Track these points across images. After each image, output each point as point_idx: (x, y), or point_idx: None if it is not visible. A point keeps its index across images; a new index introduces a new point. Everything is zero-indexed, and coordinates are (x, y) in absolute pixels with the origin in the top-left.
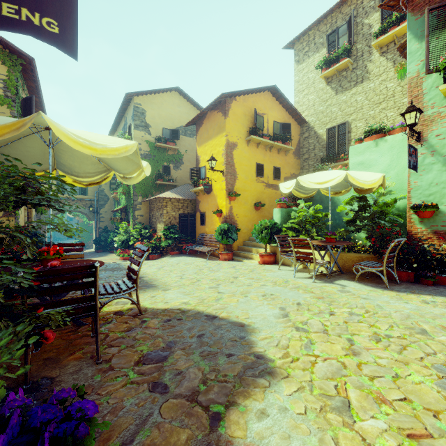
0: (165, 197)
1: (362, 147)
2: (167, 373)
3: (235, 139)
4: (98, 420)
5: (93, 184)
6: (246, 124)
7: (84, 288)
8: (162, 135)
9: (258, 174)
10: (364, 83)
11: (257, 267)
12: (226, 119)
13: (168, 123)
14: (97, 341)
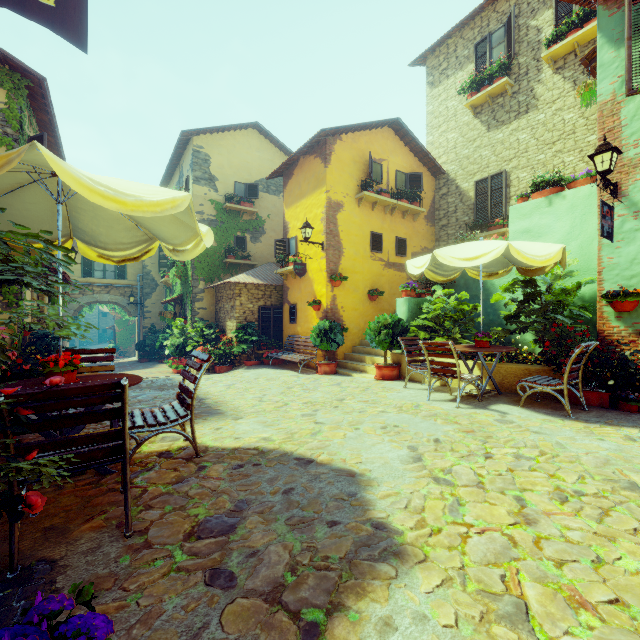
0: (238, 282)
1: (527, 207)
2: (235, 553)
3: (341, 197)
4: (120, 635)
5: (127, 260)
6: (356, 175)
7: (106, 418)
8: (233, 192)
9: (374, 248)
10: (530, 114)
11: (373, 384)
12: (326, 167)
13: (242, 175)
14: (126, 502)
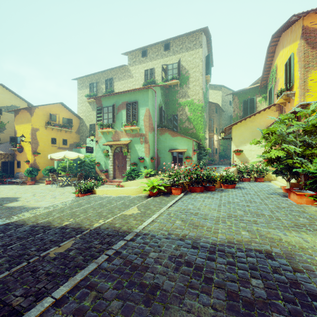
0: None
1: (90, 139)
2: None
3: (38, 126)
4: None
5: None
6: (45, 119)
7: None
8: None
9: (53, 143)
10: None
11: (43, 186)
12: (31, 117)
13: None
14: None
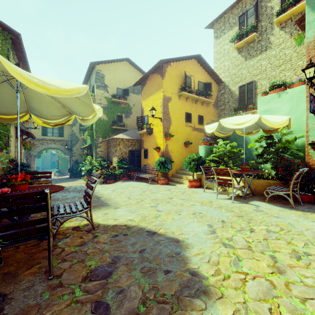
0: (118, 138)
1: (267, 98)
2: (110, 291)
3: (170, 94)
4: None
5: (58, 125)
6: (178, 83)
7: (37, 211)
8: (116, 93)
9: (187, 120)
10: (267, 51)
11: (187, 190)
12: (163, 79)
13: (121, 84)
14: (49, 259)
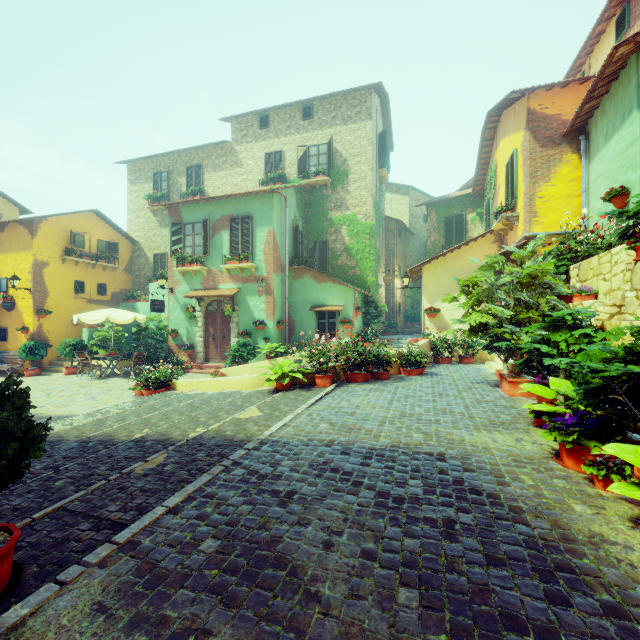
0: None
1: (156, 285)
2: None
3: (47, 258)
4: None
5: None
6: (61, 243)
7: None
8: None
9: (78, 291)
10: None
11: (60, 377)
12: (33, 239)
13: None
14: None
